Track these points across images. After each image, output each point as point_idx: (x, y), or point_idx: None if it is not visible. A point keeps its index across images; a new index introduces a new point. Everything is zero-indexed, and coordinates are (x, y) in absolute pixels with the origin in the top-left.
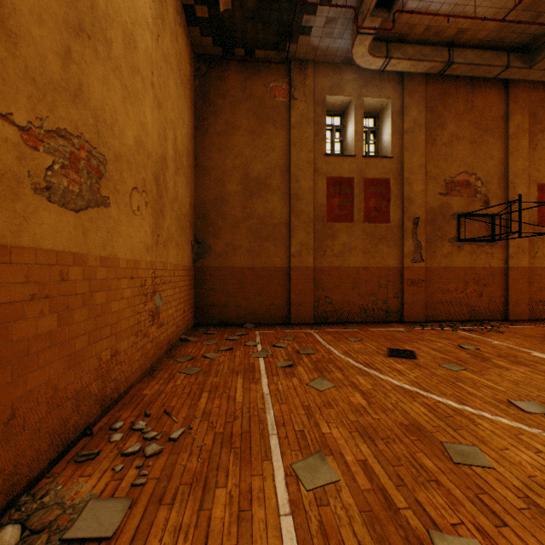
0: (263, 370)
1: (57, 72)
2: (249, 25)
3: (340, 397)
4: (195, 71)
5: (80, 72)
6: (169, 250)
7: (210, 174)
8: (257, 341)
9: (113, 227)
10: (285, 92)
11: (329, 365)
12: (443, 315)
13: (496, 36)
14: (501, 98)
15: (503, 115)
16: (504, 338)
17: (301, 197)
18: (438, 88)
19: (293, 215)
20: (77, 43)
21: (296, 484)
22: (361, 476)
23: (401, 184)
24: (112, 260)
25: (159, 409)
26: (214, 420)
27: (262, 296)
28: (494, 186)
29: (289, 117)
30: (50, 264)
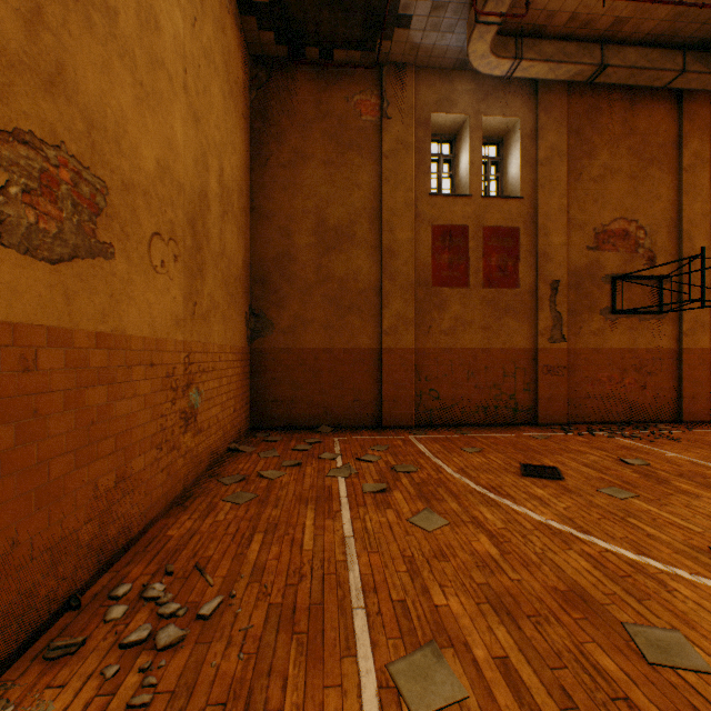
0: (344, 496)
1: (15, 40)
2: (324, 13)
3: (457, 542)
4: (251, 80)
5: (60, 48)
6: (211, 325)
7: (272, 222)
8: (336, 453)
9: (120, 290)
10: (375, 108)
11: (438, 490)
12: (592, 415)
13: (667, 28)
14: (671, 116)
15: (675, 140)
16: (682, 448)
17: (397, 253)
18: (585, 103)
19: (386, 278)
20: (55, 2)
21: (397, 704)
22: (502, 689)
23: (534, 234)
24: (118, 338)
25: (188, 561)
26: (268, 581)
27: (343, 389)
28: (662, 238)
29: (380, 142)
30: (1, 344)
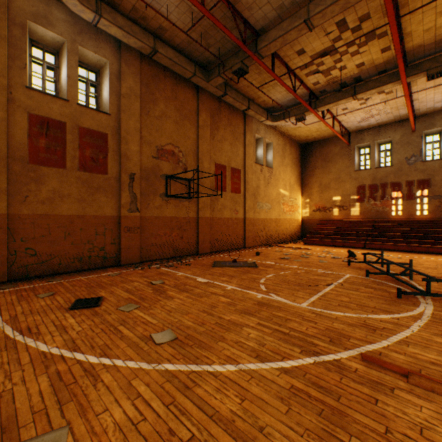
0: None
1: None
2: None
3: None
4: None
5: None
6: None
7: None
8: None
9: None
10: None
11: None
12: (156, 255)
13: (187, 47)
14: (195, 97)
15: (196, 110)
16: (188, 269)
17: None
18: (152, 70)
19: None
20: None
21: None
22: None
23: (119, 141)
24: None
25: None
26: None
27: None
28: (191, 159)
29: None
30: None
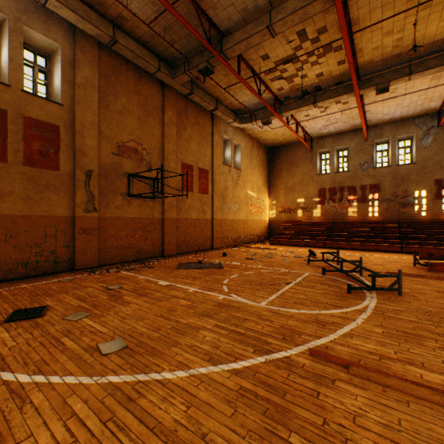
0: None
1: None
2: None
3: None
4: None
5: None
6: None
7: None
8: None
9: None
10: None
11: None
12: (116, 258)
13: (150, 40)
14: (160, 94)
15: (162, 107)
16: (151, 272)
17: None
18: (112, 61)
19: None
20: None
21: None
22: None
23: (74, 135)
24: None
25: None
26: None
27: None
28: (156, 158)
29: None
30: None
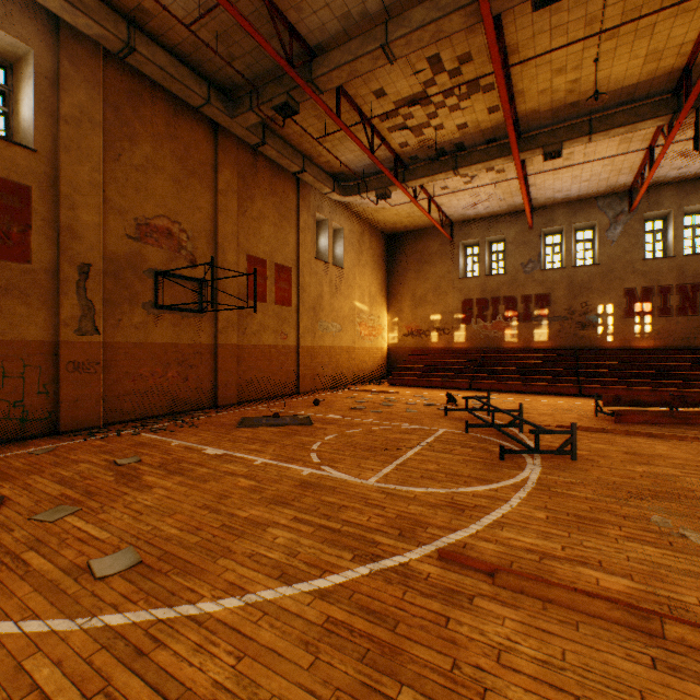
0: None
1: None
2: None
3: None
4: None
5: None
6: None
7: None
8: None
9: None
10: None
11: None
12: (135, 412)
13: (193, 52)
14: (211, 142)
15: (214, 163)
16: (193, 434)
17: None
18: (126, 82)
19: None
20: None
21: None
22: None
23: (58, 203)
24: None
25: None
26: None
27: None
28: (203, 246)
29: None
30: None
